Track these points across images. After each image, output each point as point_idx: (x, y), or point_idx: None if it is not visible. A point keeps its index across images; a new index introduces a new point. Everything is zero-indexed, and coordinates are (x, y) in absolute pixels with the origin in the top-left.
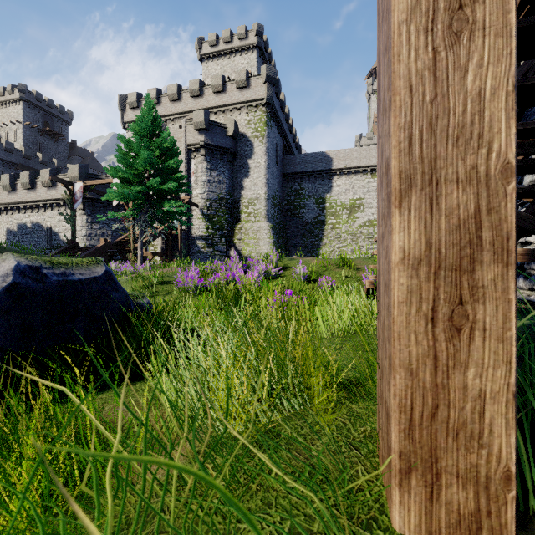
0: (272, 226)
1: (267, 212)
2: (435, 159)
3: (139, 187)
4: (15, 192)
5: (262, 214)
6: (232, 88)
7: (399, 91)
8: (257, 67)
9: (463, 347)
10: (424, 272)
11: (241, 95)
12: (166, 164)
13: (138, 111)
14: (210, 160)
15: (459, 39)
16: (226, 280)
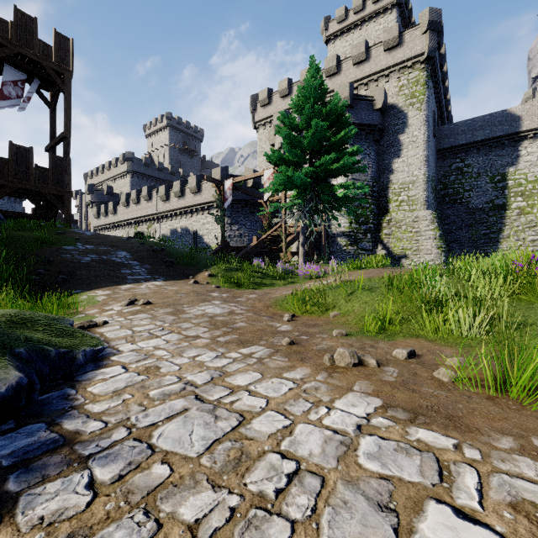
0: (436, 216)
1: (427, 198)
2: None
3: (308, 169)
4: (169, 201)
5: (420, 201)
6: (378, 52)
7: None
8: None
9: None
10: None
11: (390, 58)
12: (337, 137)
13: (268, 107)
14: (353, 142)
15: None
16: None
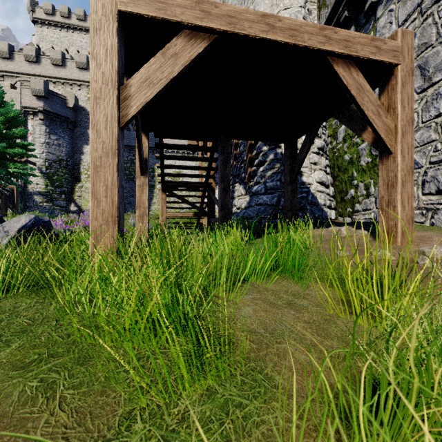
0: None
1: None
2: (140, 205)
3: None
4: None
5: None
6: (72, 66)
7: (136, 197)
8: None
9: (143, 225)
10: (139, 217)
11: (81, 74)
12: (11, 131)
13: None
14: (49, 124)
15: (142, 193)
16: (84, 226)
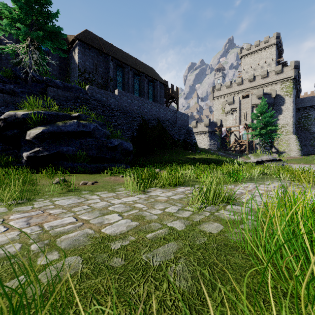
0: (297, 137)
1: (293, 130)
2: None
3: (264, 130)
4: None
5: (290, 131)
6: (272, 74)
7: None
8: (276, 54)
9: None
10: None
11: (277, 77)
12: (272, 120)
13: (220, 92)
14: None
15: None
16: None
